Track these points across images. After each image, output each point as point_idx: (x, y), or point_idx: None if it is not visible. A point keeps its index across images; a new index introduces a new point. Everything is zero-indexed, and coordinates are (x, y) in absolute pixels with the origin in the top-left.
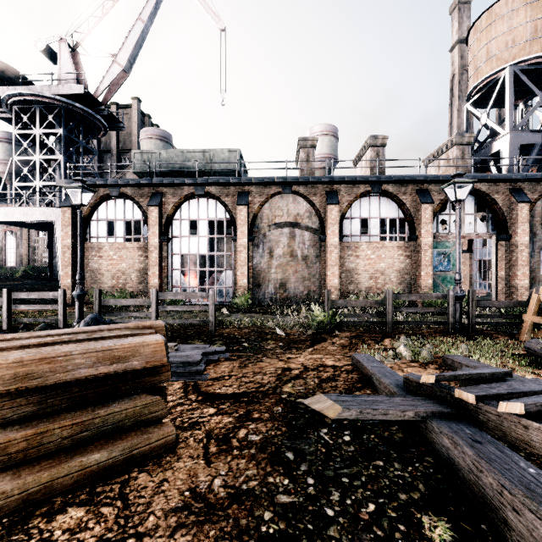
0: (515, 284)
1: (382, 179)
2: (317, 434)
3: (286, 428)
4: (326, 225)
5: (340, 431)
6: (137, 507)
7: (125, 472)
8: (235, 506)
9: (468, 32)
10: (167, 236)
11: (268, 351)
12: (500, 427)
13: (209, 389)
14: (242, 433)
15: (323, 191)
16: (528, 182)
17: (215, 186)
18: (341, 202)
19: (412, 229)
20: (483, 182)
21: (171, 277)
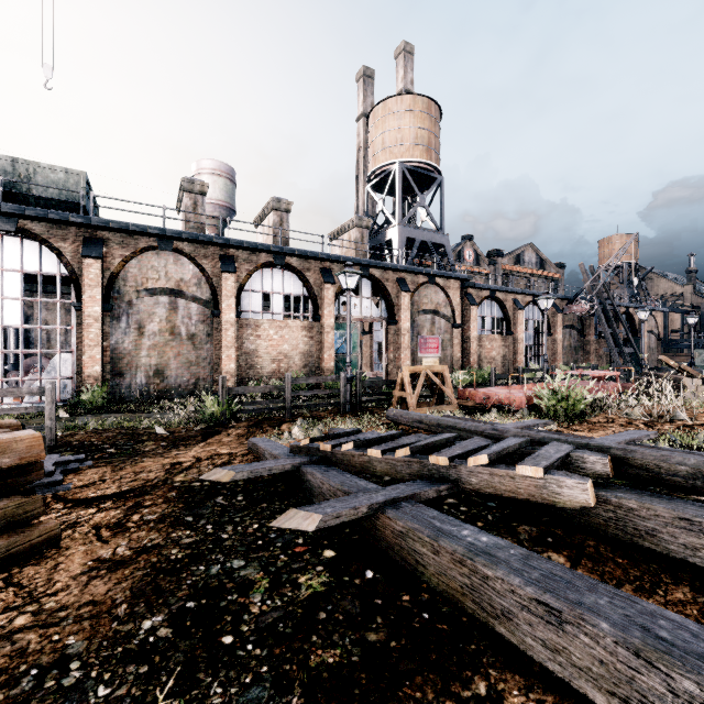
0: (400, 365)
1: (285, 251)
2: (213, 502)
3: (183, 504)
4: (220, 297)
5: (235, 495)
6: (37, 584)
7: (2, 573)
8: (143, 555)
9: (369, 115)
10: None
11: (148, 452)
12: (343, 461)
13: (79, 495)
14: (136, 517)
15: (217, 255)
16: (410, 274)
17: (39, 222)
18: (239, 271)
19: (315, 308)
20: (377, 268)
21: None
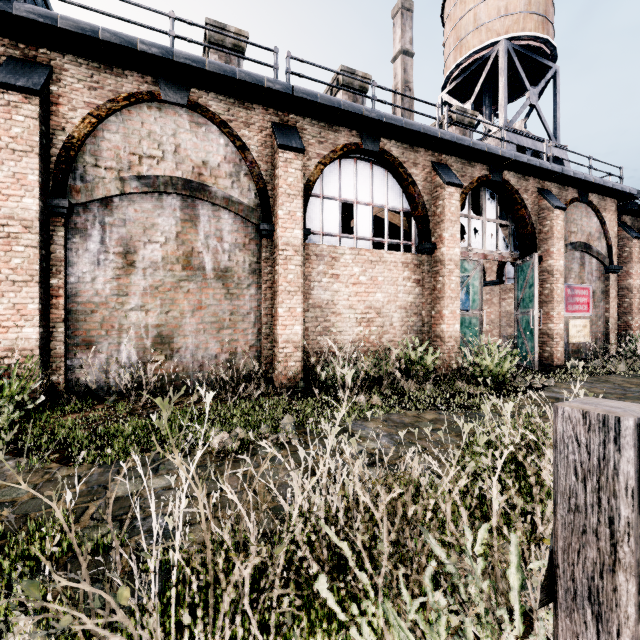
0: (548, 329)
1: (386, 118)
2: None
3: None
4: (274, 200)
5: None
6: None
7: None
8: None
9: None
10: None
11: None
12: None
13: None
14: None
15: (267, 122)
16: (555, 183)
17: None
18: (306, 156)
19: (425, 231)
20: (513, 171)
21: None
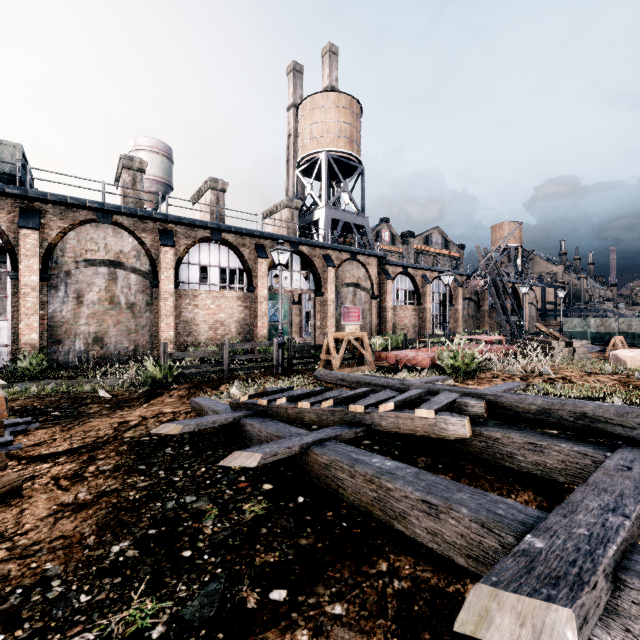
0: (326, 331)
1: (222, 227)
2: (163, 452)
3: (135, 456)
4: (159, 269)
5: (182, 446)
6: (6, 527)
7: None
8: (104, 498)
9: (298, 107)
10: None
11: (93, 414)
12: (277, 414)
13: (32, 453)
14: (92, 468)
15: (156, 229)
16: (335, 251)
17: None
18: (178, 245)
19: (250, 280)
20: (306, 246)
21: None
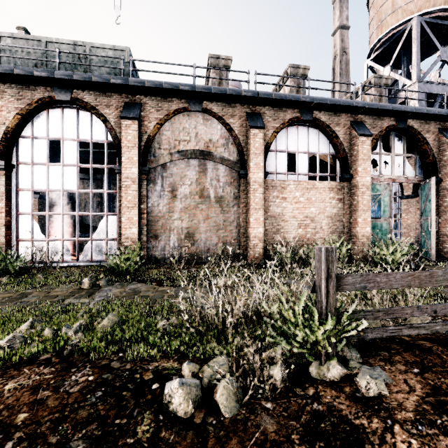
0: (447, 231)
1: (316, 100)
2: None
3: None
4: (247, 157)
5: None
6: None
7: None
8: None
9: None
10: (4, 160)
11: None
12: None
13: None
14: None
15: (244, 113)
16: None
17: (89, 90)
18: (266, 129)
19: (345, 167)
20: (416, 118)
21: (16, 225)
